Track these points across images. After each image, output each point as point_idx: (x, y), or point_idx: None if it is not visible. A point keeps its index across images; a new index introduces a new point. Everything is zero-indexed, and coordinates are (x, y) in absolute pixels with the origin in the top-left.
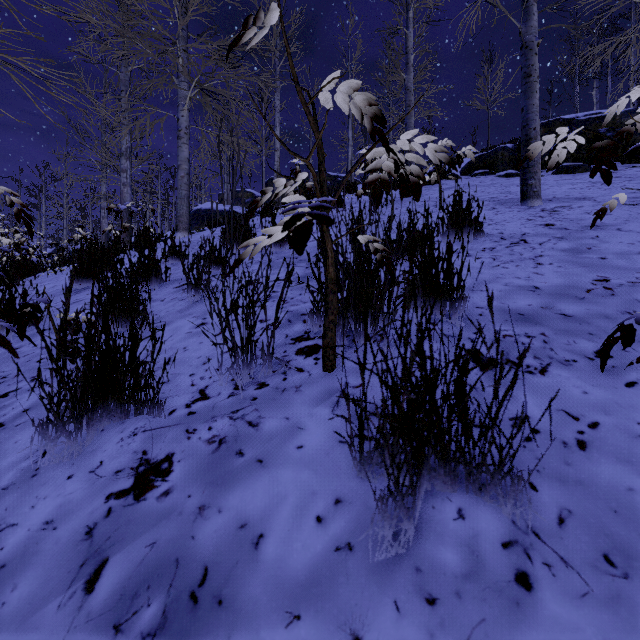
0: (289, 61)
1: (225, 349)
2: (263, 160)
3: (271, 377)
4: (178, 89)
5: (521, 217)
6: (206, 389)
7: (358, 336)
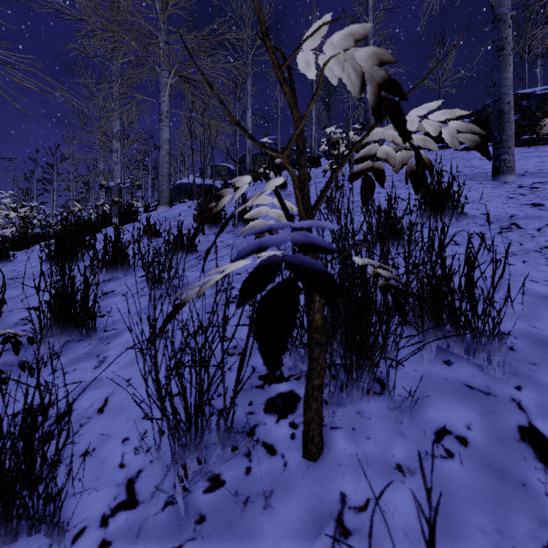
0: (254, 0)
1: (175, 389)
2: (237, 139)
3: (229, 463)
4: (160, 77)
5: (499, 194)
6: (137, 479)
7: (351, 391)
